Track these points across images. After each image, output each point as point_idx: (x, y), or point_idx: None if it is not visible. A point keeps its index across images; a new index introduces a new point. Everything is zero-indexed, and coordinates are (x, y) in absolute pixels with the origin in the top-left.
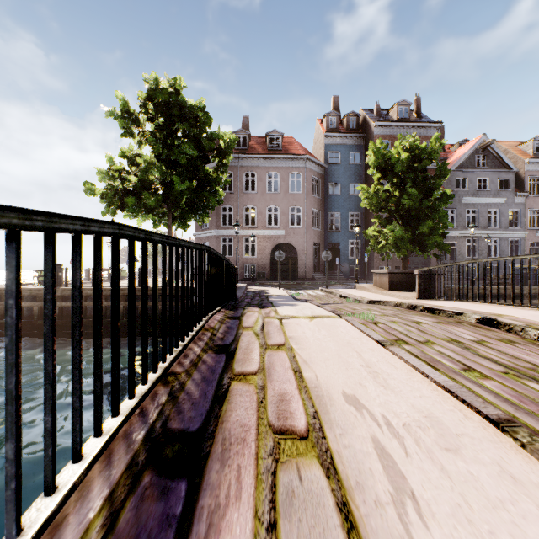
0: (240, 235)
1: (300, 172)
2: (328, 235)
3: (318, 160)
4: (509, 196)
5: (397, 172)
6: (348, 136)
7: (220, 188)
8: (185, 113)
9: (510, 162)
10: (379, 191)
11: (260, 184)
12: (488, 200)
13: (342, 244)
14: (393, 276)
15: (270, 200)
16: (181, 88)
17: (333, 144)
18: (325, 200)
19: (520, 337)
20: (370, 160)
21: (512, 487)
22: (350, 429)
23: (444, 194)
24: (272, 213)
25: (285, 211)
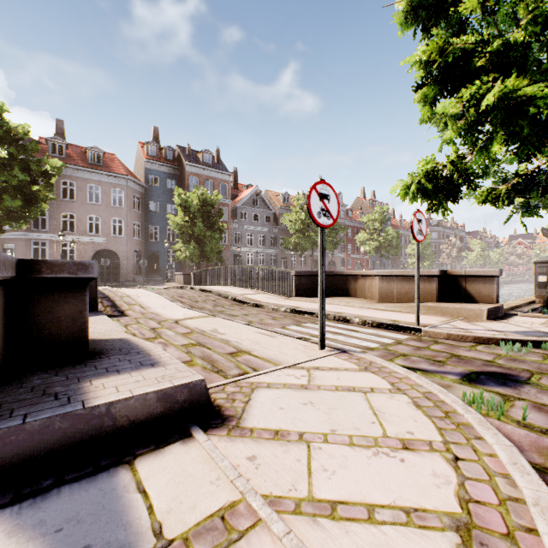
0: (57, 239)
1: (122, 189)
2: (148, 244)
3: (140, 180)
4: (271, 227)
5: (192, 211)
6: (166, 166)
7: (45, 203)
8: (7, 133)
9: (271, 206)
10: (182, 221)
11: (80, 194)
12: (259, 228)
13: (161, 252)
14: (186, 276)
15: (92, 209)
16: (3, 111)
17: (153, 169)
18: (146, 214)
19: (195, 290)
20: (176, 200)
21: (154, 297)
22: (134, 296)
23: (218, 228)
24: (93, 222)
25: (108, 221)
